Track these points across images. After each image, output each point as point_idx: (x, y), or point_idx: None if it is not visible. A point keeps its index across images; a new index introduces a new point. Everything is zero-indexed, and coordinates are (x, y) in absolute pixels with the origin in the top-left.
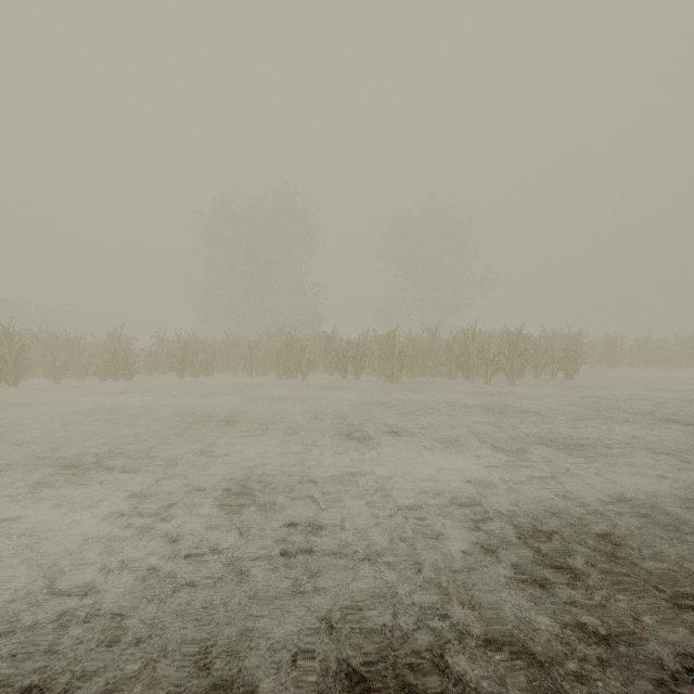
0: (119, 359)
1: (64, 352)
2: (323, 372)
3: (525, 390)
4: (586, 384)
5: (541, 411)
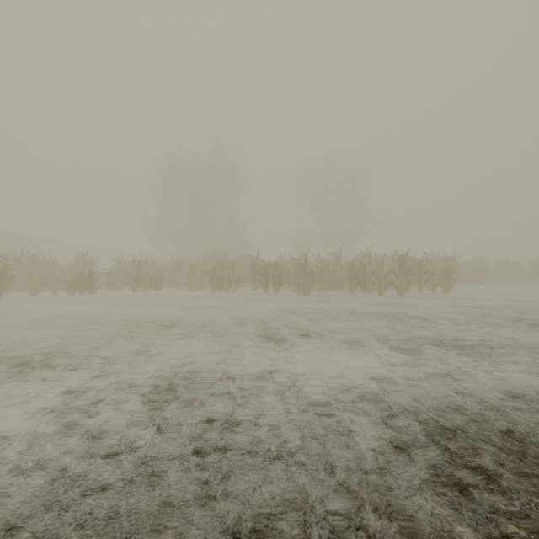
0: (85, 276)
1: (41, 271)
2: (249, 287)
3: (412, 301)
4: (460, 296)
5: (428, 317)
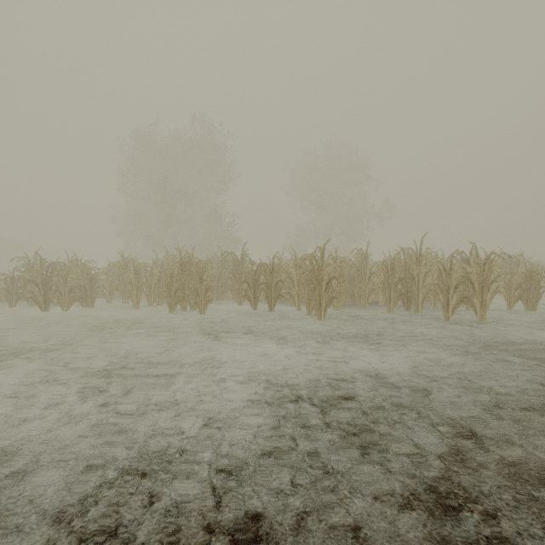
0: None
1: None
2: (232, 299)
3: (526, 335)
4: None
5: None
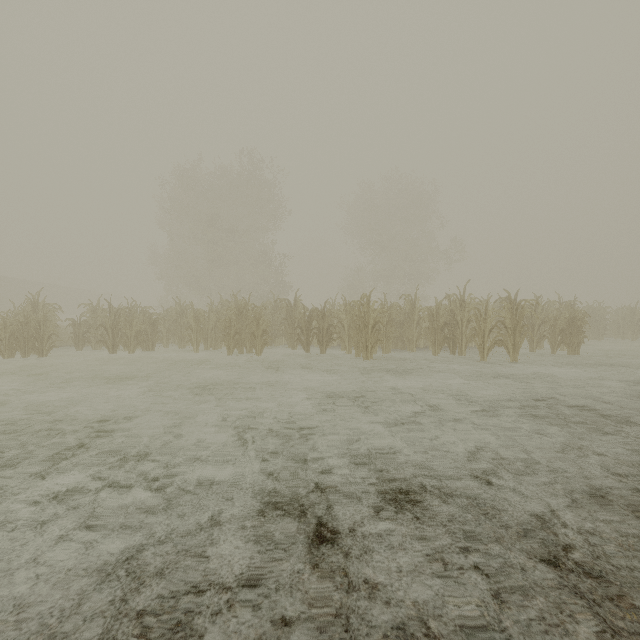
0: (30, 330)
1: None
2: (285, 345)
3: (541, 371)
4: (601, 360)
5: (617, 413)
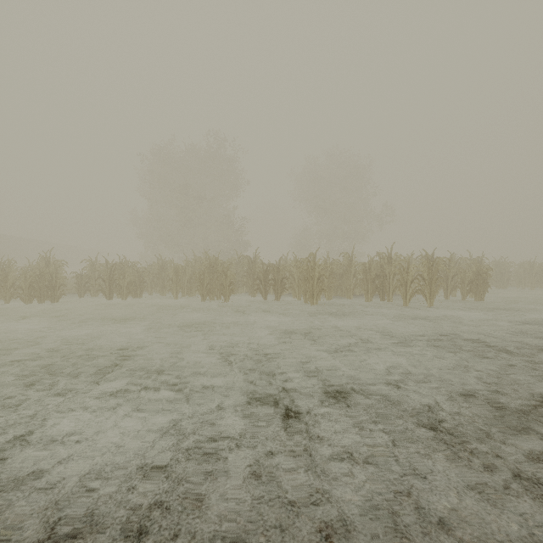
0: (45, 281)
1: None
2: (246, 293)
3: (450, 314)
4: (500, 306)
5: (500, 344)
